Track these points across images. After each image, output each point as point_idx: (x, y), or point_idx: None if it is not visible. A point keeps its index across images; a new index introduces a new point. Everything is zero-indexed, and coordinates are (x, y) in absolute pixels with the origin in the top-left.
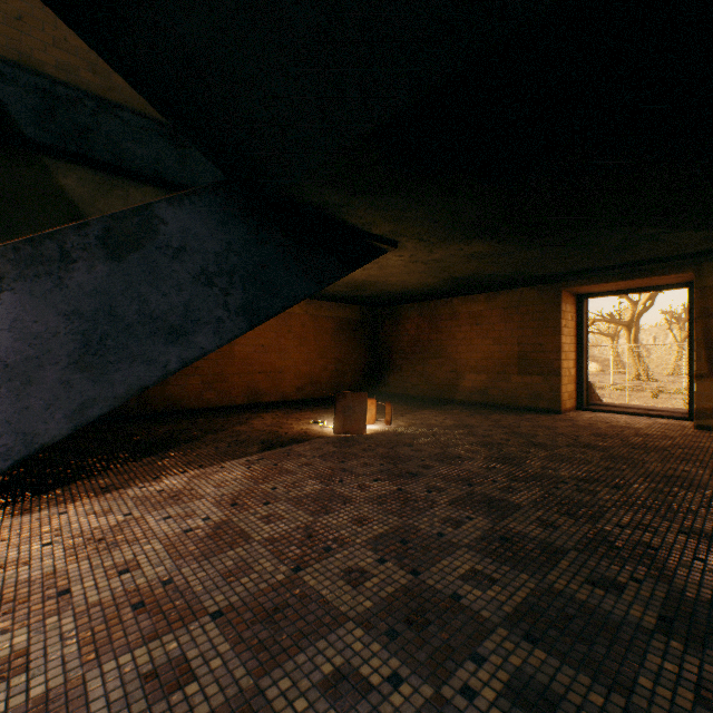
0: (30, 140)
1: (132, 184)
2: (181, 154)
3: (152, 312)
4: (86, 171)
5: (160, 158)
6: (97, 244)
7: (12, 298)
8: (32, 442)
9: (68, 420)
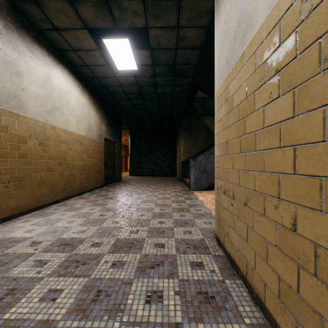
0: (199, 114)
1: None
2: None
3: None
4: (209, 117)
5: None
6: None
7: None
8: None
9: None
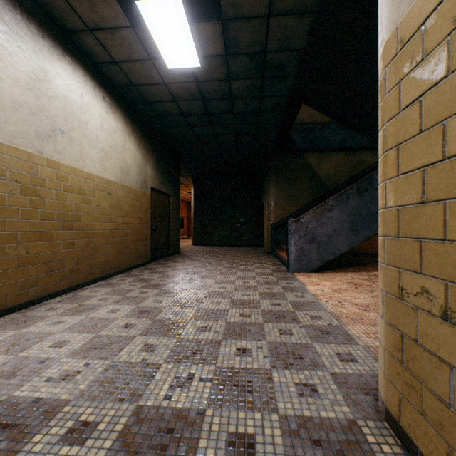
0: (300, 149)
1: (332, 153)
2: (353, 133)
3: (371, 212)
4: (316, 154)
5: (344, 138)
6: (355, 192)
7: (335, 211)
8: (339, 252)
9: (347, 246)
